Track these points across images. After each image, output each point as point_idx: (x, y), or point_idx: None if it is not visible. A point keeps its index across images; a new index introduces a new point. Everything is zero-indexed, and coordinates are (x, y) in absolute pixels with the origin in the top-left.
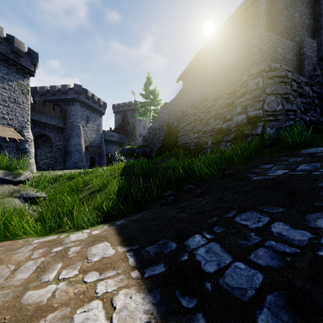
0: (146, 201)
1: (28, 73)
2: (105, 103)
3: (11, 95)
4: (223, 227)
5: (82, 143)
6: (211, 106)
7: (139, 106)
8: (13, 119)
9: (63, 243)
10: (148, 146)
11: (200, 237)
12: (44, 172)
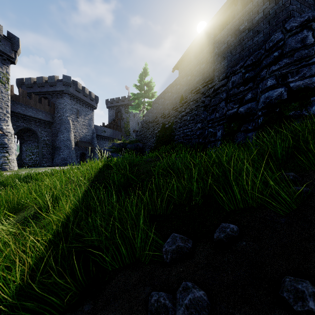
0: (119, 251)
1: (8, 60)
2: (97, 97)
3: None
4: None
5: (71, 138)
6: (220, 87)
7: (132, 98)
8: None
9: None
10: (141, 140)
11: None
12: (26, 170)
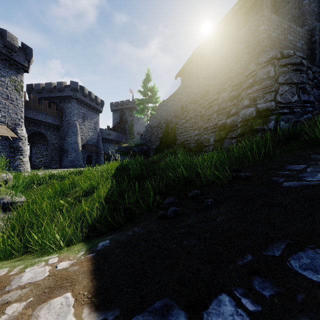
0: (140, 209)
1: (22, 69)
2: (102, 101)
3: (3, 91)
4: (273, 282)
5: (78, 141)
6: (213, 101)
7: (137, 103)
8: (6, 116)
9: (6, 290)
10: (146, 144)
11: (231, 304)
12: (38, 171)
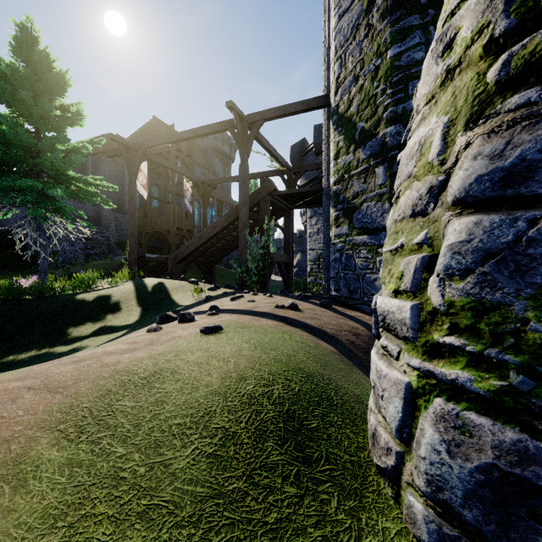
0: None
1: None
2: None
3: None
4: None
5: None
6: None
7: None
8: None
9: None
10: None
11: None
12: None
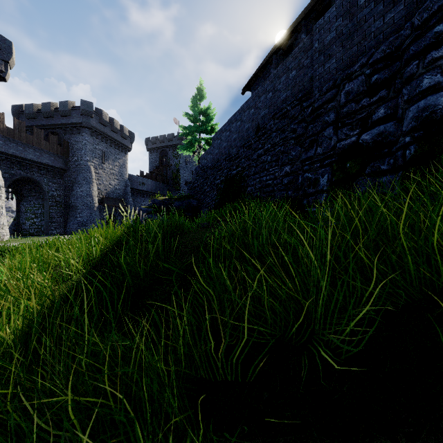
0: None
1: None
2: (132, 134)
3: None
4: None
5: (93, 192)
6: (324, 104)
7: (182, 133)
8: None
9: None
10: (195, 196)
11: None
12: (21, 240)
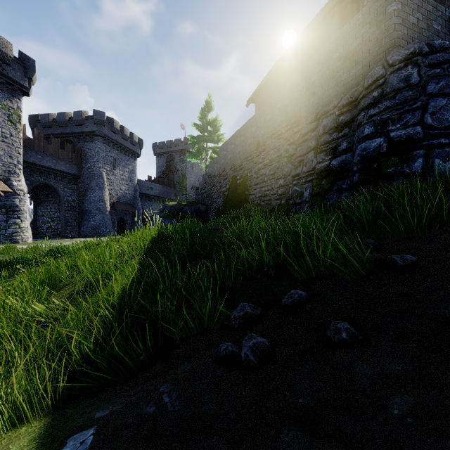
0: (185, 323)
1: (19, 91)
2: (141, 140)
3: None
4: None
5: (105, 197)
6: (308, 132)
7: (190, 142)
8: None
9: None
10: (203, 201)
11: None
12: (44, 242)
